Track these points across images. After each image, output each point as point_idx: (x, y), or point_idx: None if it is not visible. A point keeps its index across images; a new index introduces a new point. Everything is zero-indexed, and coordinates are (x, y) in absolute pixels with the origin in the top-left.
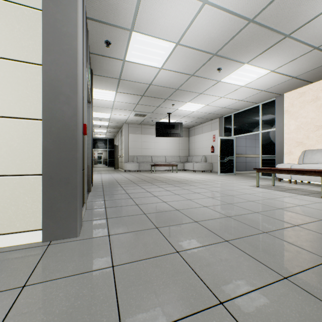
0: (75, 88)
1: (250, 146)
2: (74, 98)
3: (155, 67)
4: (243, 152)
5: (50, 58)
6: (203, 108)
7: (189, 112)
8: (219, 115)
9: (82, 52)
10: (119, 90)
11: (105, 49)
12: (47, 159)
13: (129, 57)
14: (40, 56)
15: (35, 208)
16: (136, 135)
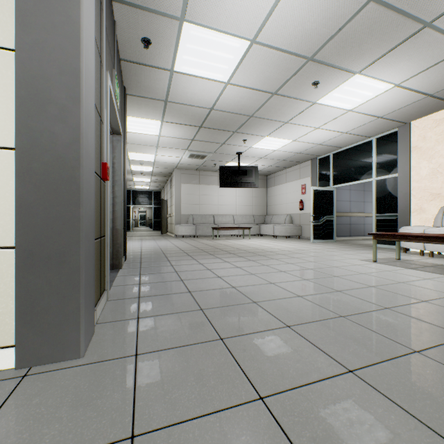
0: (75, 94)
1: (356, 200)
2: (74, 111)
3: (218, 81)
4: (346, 210)
5: (29, 37)
6: (289, 145)
7: (268, 151)
8: (311, 156)
9: (93, 37)
10: (167, 119)
11: (143, 52)
12: (24, 219)
13: (179, 65)
14: (12, 35)
15: (3, 307)
16: (192, 185)
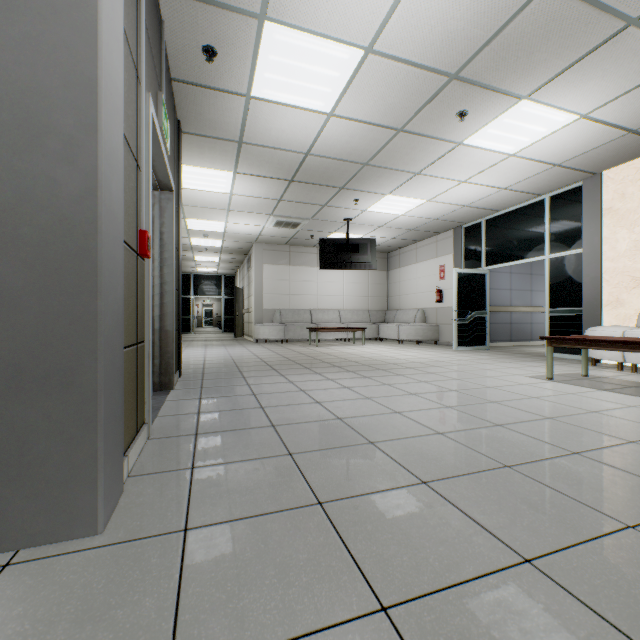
0: (90, 118)
1: (520, 288)
2: (88, 145)
3: (317, 112)
4: (504, 302)
5: (16, 28)
6: (420, 207)
7: (390, 217)
8: (453, 224)
9: (122, 34)
10: (242, 169)
11: (205, 67)
12: (7, 316)
13: (258, 88)
14: None
15: None
16: (279, 267)
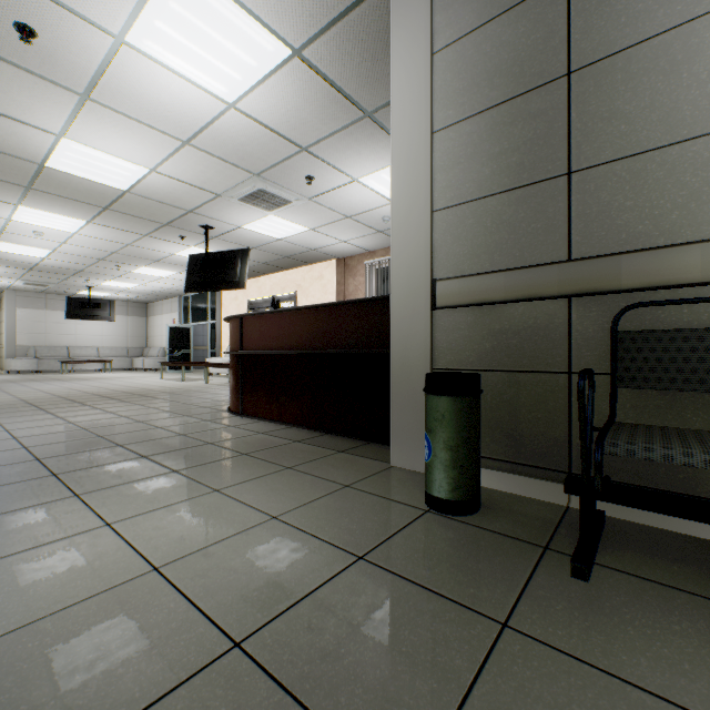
0: None
1: None
2: None
3: (37, 257)
4: None
5: None
6: (140, 287)
7: (124, 288)
8: (175, 295)
9: None
10: None
11: None
12: None
13: None
14: None
15: None
16: (35, 311)
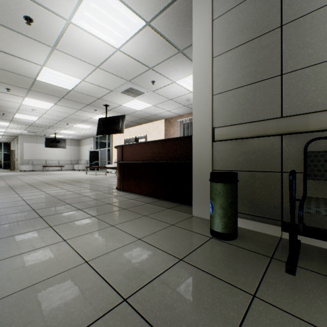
0: None
1: None
2: None
3: (33, 120)
4: None
5: None
6: (77, 133)
7: (69, 133)
8: (92, 136)
9: None
10: (13, 123)
11: (2, 114)
12: None
13: (16, 117)
14: None
15: None
16: (32, 144)
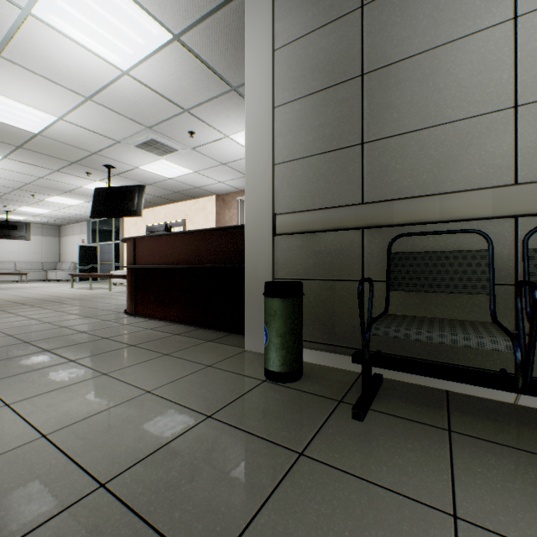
0: None
1: None
2: None
3: None
4: None
5: None
6: (53, 212)
7: (38, 213)
8: (85, 219)
9: None
10: None
11: None
12: None
13: None
14: None
15: None
16: None
